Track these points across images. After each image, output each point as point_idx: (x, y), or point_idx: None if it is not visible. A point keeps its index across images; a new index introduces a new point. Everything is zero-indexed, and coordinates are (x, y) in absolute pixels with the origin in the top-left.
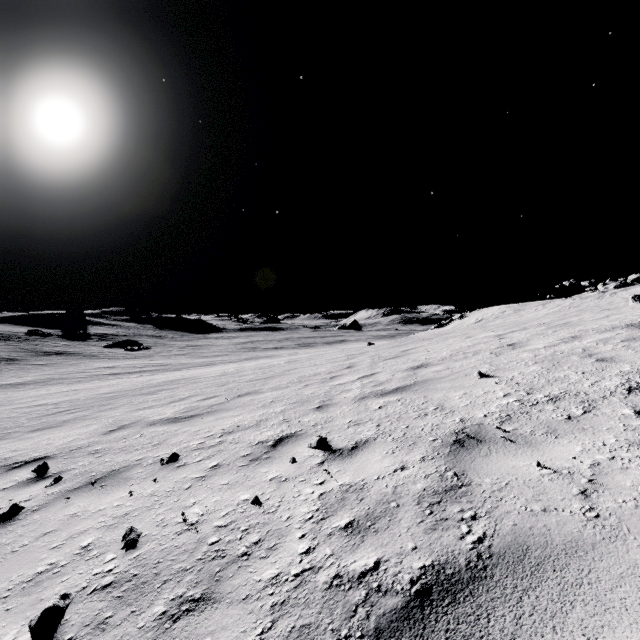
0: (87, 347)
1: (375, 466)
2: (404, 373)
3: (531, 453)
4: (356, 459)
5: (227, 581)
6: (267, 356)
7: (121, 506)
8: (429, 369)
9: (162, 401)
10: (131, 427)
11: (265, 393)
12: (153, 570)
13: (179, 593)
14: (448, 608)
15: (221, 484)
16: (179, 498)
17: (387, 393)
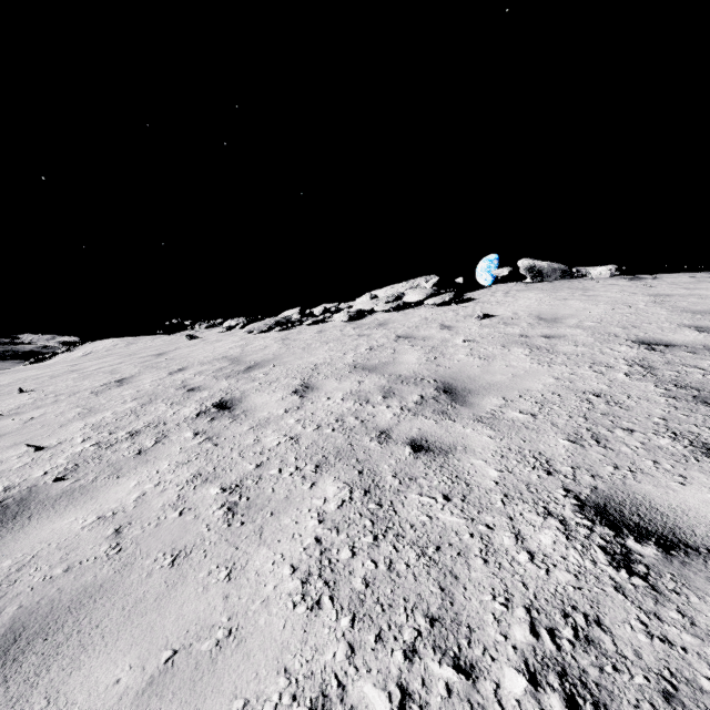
0: None
1: None
2: None
3: (15, 418)
4: None
5: None
6: None
7: None
8: None
9: None
10: None
11: None
12: None
13: None
14: None
15: None
16: None
17: None
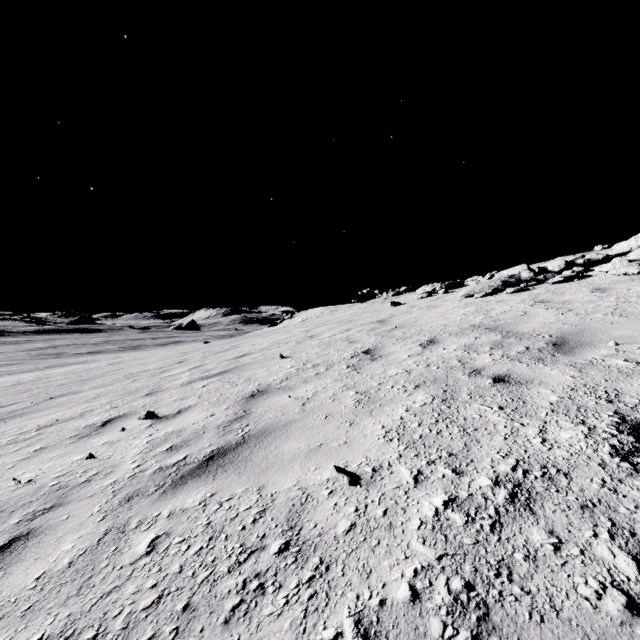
0: None
1: (193, 418)
2: (229, 361)
3: (289, 393)
4: (179, 418)
5: (74, 494)
6: (79, 362)
7: None
8: (249, 357)
9: None
10: None
11: (86, 392)
12: None
13: (30, 511)
14: (221, 459)
15: (50, 457)
16: (3, 475)
17: (211, 376)
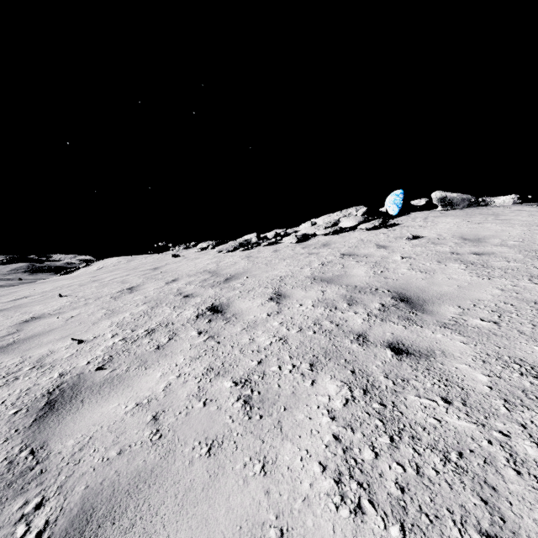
0: None
1: None
2: (5, 303)
3: (59, 316)
4: None
5: None
6: None
7: None
8: (28, 298)
9: None
10: None
11: None
12: None
13: None
14: None
15: None
16: None
17: None
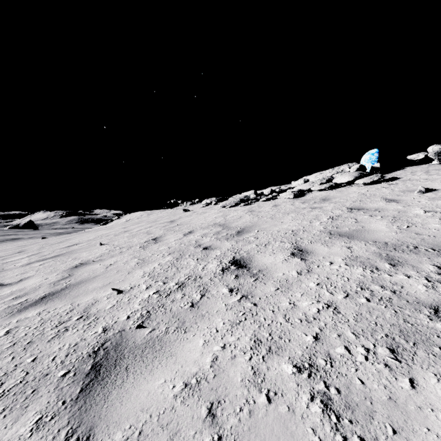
0: None
1: (31, 282)
2: (62, 249)
3: (100, 263)
4: (21, 283)
5: None
6: None
7: None
8: (78, 245)
9: None
10: None
11: None
12: None
13: None
14: (51, 296)
15: None
16: None
17: (47, 259)
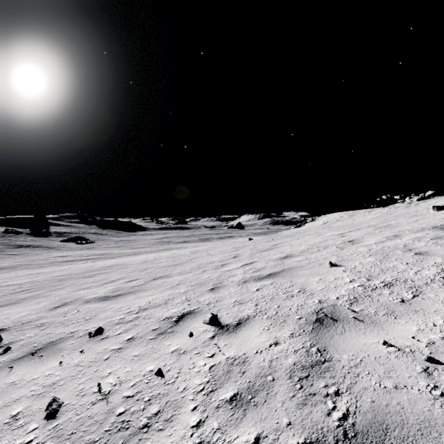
0: (48, 241)
1: (254, 341)
2: (275, 262)
3: (377, 332)
4: (239, 334)
5: None
6: (177, 247)
7: (51, 375)
8: (293, 259)
9: (98, 283)
10: (71, 304)
11: (173, 277)
12: (66, 442)
13: None
14: None
15: (133, 355)
16: (98, 368)
17: (263, 278)
